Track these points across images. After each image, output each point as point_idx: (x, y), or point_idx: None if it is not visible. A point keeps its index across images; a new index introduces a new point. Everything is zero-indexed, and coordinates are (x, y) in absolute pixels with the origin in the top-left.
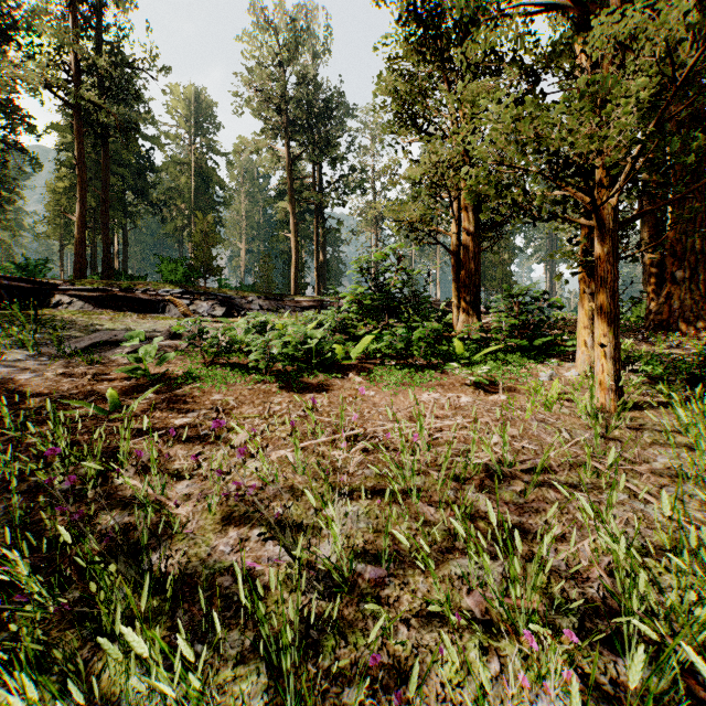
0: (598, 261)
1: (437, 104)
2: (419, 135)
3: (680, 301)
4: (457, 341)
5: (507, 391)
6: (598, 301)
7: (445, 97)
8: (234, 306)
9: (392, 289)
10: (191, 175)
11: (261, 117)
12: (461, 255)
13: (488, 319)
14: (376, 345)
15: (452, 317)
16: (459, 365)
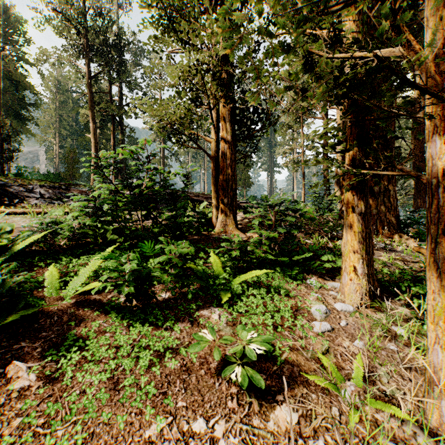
0: (440, 181)
1: (196, 3)
2: (181, 40)
3: (378, 209)
4: (215, 255)
5: (291, 380)
6: (441, 249)
7: (204, 1)
8: (8, 193)
9: (146, 191)
10: (0, 76)
11: (62, 35)
12: (220, 160)
13: (240, 215)
14: (95, 284)
15: (212, 216)
16: (215, 334)
